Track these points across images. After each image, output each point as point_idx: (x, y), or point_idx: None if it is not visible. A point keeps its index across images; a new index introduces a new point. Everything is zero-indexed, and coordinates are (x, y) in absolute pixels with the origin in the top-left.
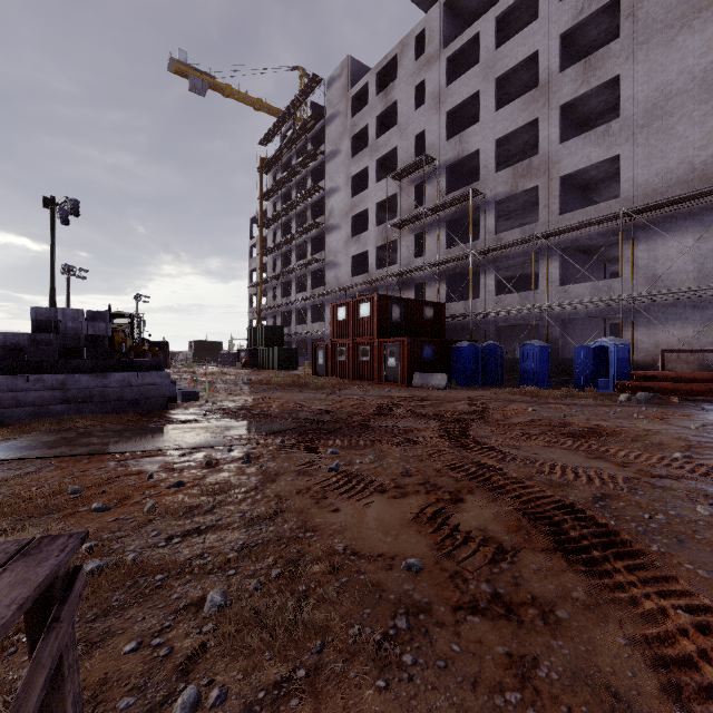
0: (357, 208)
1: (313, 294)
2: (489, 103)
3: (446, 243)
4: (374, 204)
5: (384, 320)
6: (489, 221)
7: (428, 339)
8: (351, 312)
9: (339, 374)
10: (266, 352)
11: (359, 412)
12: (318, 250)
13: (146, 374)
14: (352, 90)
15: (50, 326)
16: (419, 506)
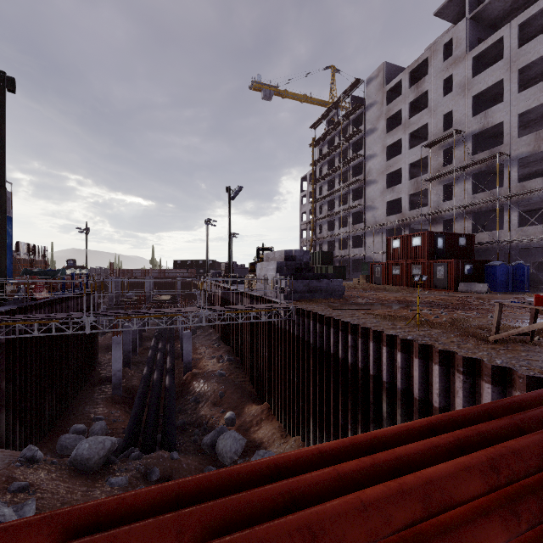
0: (391, 168)
1: (356, 229)
2: (512, 87)
3: (471, 190)
4: (407, 164)
5: (432, 248)
6: (512, 173)
7: (468, 260)
8: (404, 243)
9: (393, 283)
10: (323, 269)
11: (452, 302)
12: (356, 197)
13: (334, 281)
14: (387, 86)
15: (290, 258)
16: None
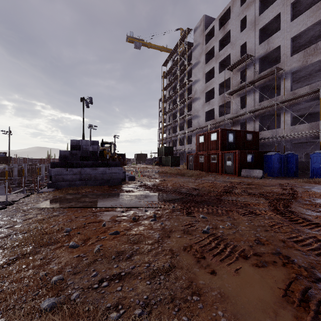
0: (208, 88)
1: (187, 131)
2: (287, 17)
3: (258, 99)
4: (217, 84)
5: (224, 141)
6: (287, 84)
7: (250, 151)
8: (206, 138)
9: (200, 169)
10: (165, 158)
11: (214, 190)
12: (189, 110)
13: (112, 168)
14: (206, 31)
15: (77, 147)
16: (282, 280)
